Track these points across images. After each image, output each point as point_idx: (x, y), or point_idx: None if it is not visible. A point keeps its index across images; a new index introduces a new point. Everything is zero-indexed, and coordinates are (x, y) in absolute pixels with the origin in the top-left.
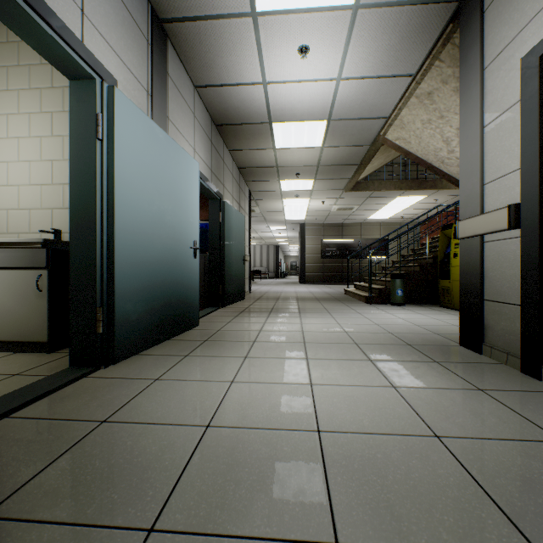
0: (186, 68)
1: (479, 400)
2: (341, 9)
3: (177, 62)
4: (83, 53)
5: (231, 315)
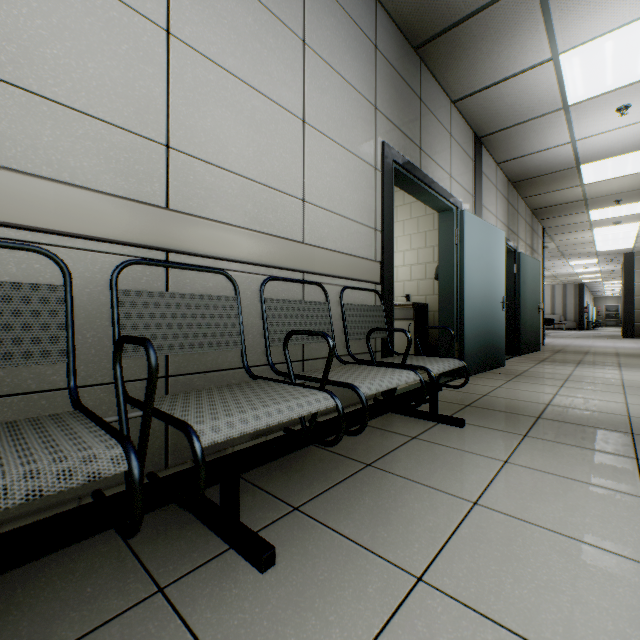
0: (491, 155)
1: None
2: None
3: (486, 156)
4: (451, 200)
5: (530, 362)
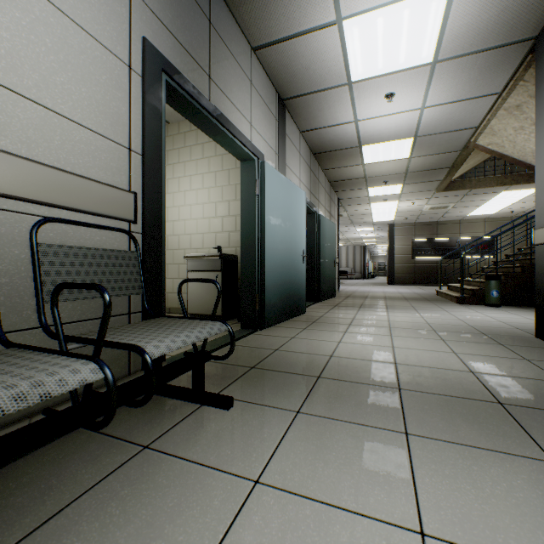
0: (295, 122)
1: (519, 363)
2: (421, 66)
3: (290, 121)
4: (252, 148)
5: (326, 308)
